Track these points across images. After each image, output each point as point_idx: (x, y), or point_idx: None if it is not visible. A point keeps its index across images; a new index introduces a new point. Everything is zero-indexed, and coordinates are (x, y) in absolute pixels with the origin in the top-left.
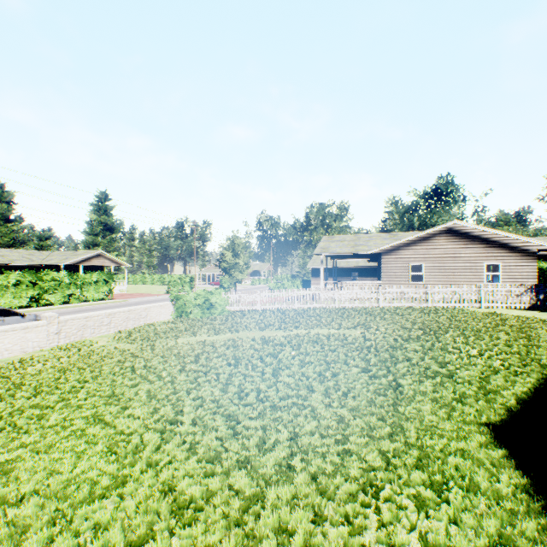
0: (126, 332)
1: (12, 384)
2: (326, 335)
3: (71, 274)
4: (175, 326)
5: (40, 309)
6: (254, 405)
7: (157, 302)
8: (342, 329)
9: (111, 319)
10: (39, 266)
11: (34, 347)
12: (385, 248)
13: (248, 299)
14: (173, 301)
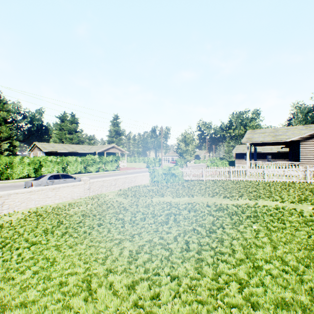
0: (123, 190)
1: (57, 221)
2: (275, 208)
3: (100, 157)
4: (151, 189)
5: (86, 174)
6: (243, 310)
7: (141, 173)
8: (287, 202)
9: (116, 182)
10: (87, 153)
11: (77, 196)
12: (304, 136)
13: (196, 173)
14: (149, 172)
